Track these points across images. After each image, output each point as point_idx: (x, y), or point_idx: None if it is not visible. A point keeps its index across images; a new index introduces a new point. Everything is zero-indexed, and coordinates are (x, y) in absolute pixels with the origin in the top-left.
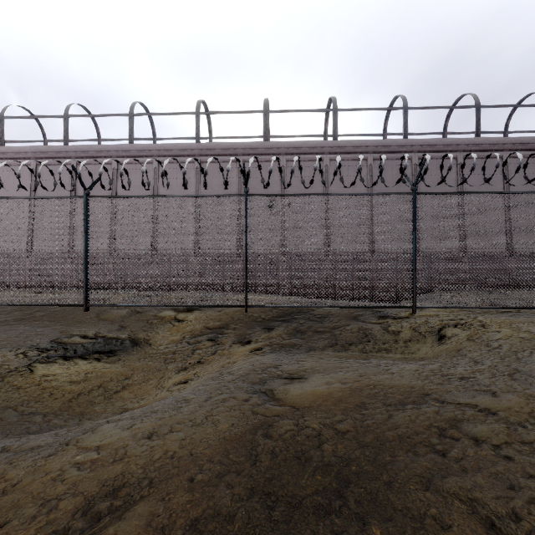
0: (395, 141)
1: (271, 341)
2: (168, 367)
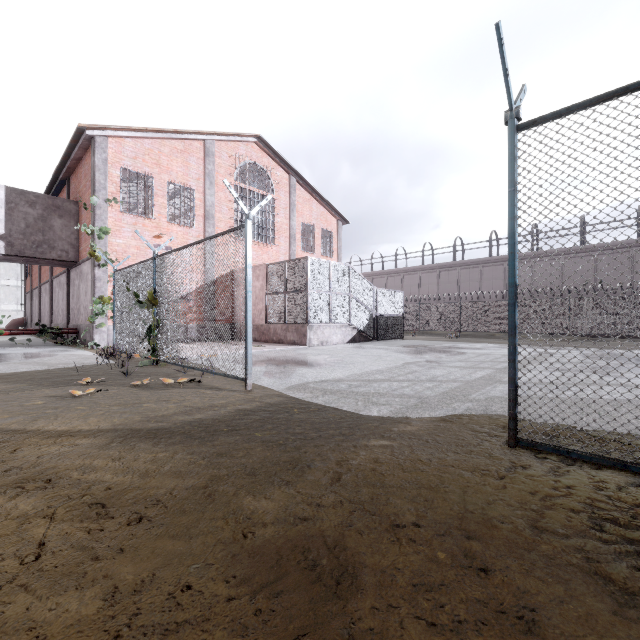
0: None
1: None
2: None
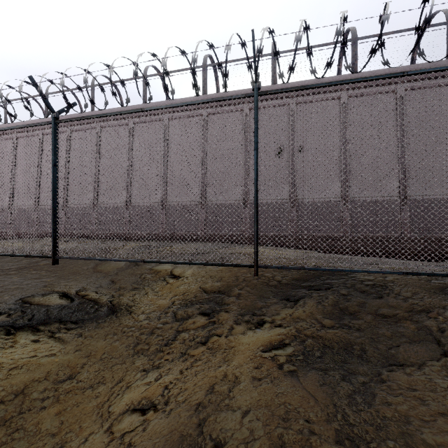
0: (436, 64)
1: (298, 327)
2: (135, 357)
